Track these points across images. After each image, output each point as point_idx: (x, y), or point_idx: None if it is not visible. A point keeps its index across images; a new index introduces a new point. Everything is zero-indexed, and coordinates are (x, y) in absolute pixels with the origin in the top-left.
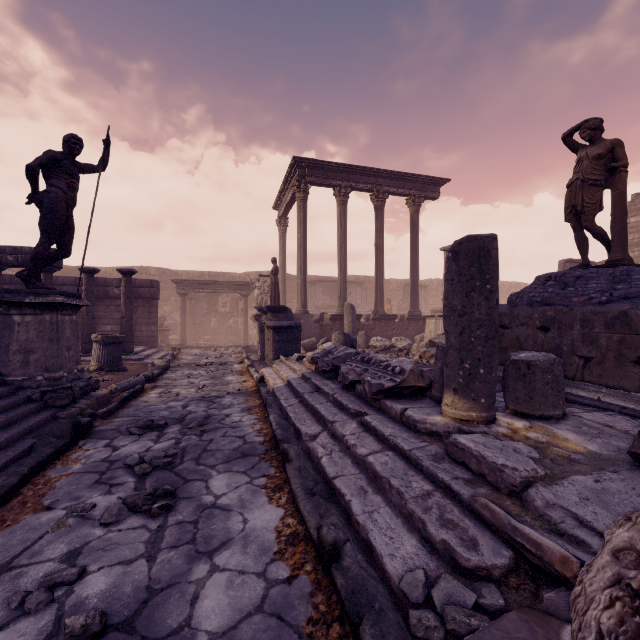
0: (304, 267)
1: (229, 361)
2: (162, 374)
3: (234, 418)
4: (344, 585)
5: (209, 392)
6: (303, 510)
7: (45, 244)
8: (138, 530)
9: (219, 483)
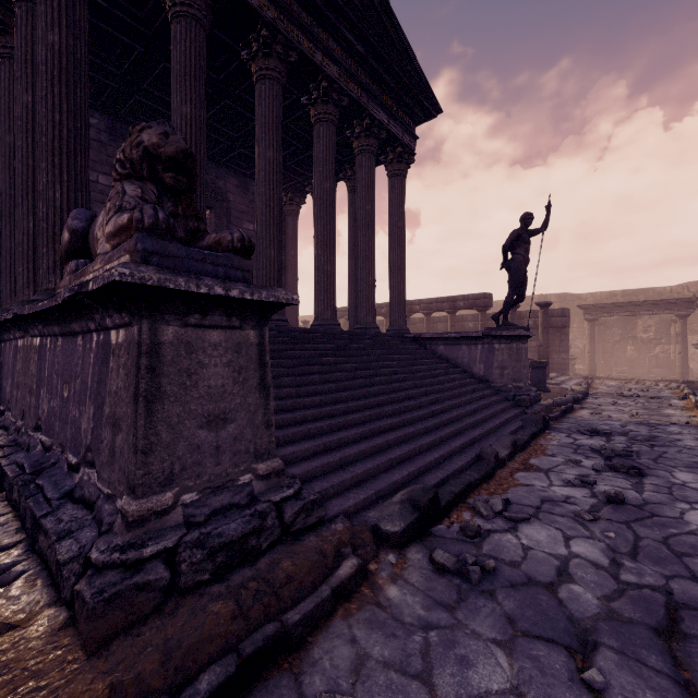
0: None
1: (662, 396)
2: (583, 399)
3: (687, 443)
4: None
5: (646, 420)
6: None
7: (511, 295)
8: (621, 479)
9: (683, 476)
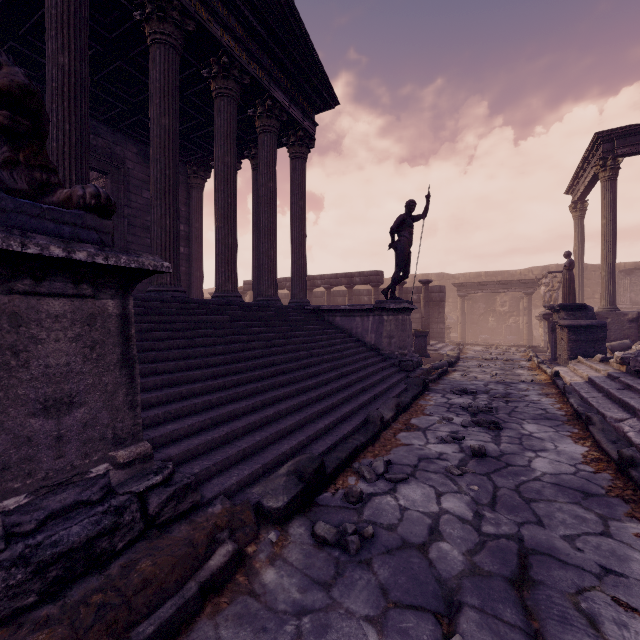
0: (611, 257)
1: (514, 358)
2: (456, 362)
3: (532, 398)
4: (637, 475)
5: (502, 379)
6: (605, 447)
7: (398, 272)
8: (484, 433)
9: (530, 427)
